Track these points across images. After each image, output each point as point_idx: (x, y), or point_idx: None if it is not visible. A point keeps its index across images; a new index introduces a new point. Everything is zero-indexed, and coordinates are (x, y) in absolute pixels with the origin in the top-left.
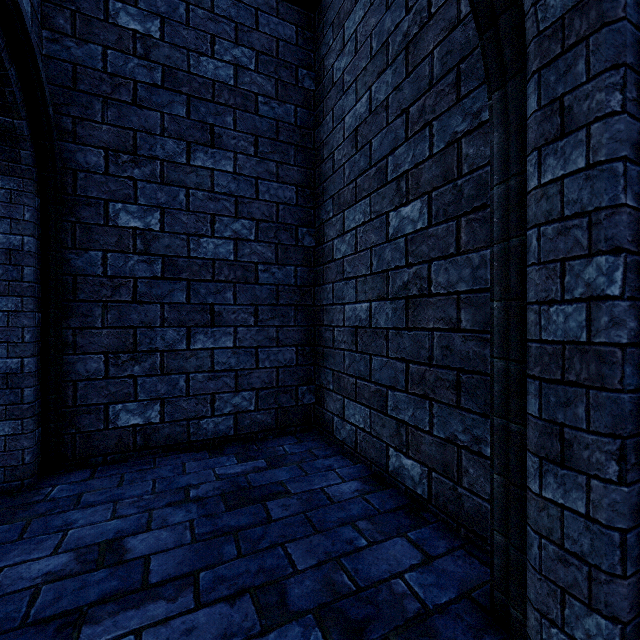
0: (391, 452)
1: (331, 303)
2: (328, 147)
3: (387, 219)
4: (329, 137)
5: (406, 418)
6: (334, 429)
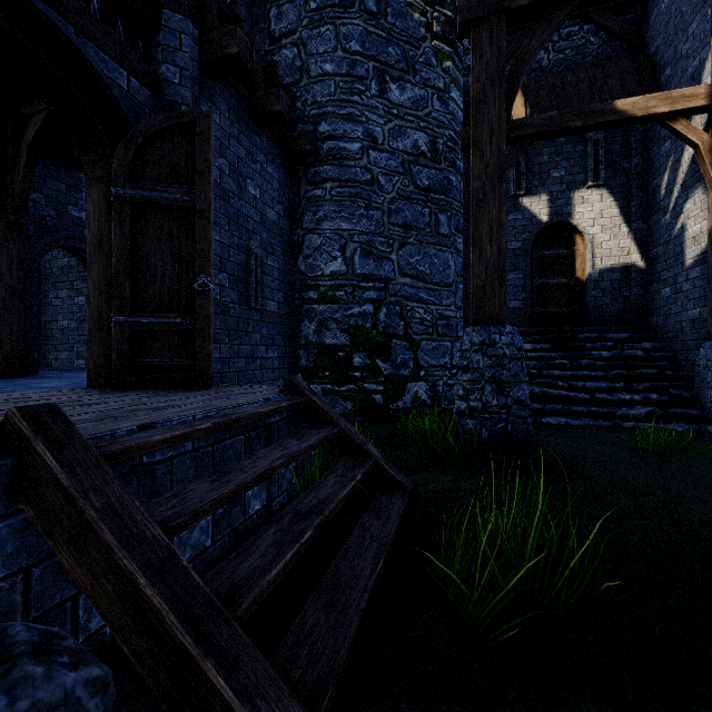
0: (76, 361)
1: (52, 321)
2: (50, 265)
3: (75, 299)
4: (50, 261)
5: (80, 351)
6: (53, 365)
